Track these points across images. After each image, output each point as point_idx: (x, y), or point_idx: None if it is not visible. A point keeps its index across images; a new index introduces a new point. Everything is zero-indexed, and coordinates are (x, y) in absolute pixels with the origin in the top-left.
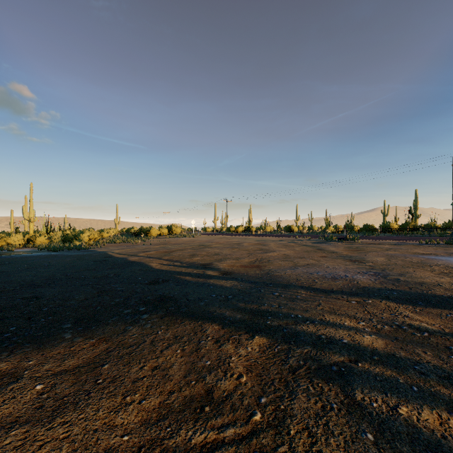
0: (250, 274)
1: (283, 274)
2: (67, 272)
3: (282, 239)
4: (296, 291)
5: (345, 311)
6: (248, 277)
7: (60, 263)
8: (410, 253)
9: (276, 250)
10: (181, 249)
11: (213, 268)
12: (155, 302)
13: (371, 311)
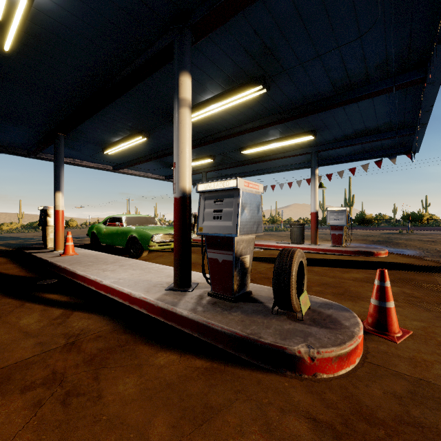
0: None
1: None
2: None
3: None
4: None
5: None
6: None
7: None
8: None
9: None
10: None
11: None
12: (10, 240)
13: None
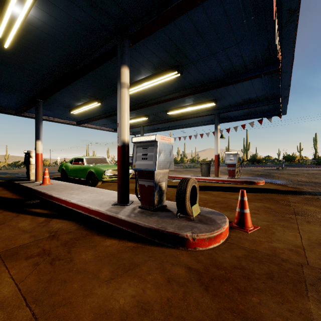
0: None
1: None
2: None
3: None
4: None
5: None
6: None
7: None
8: None
9: None
10: None
11: None
12: (1, 174)
13: None
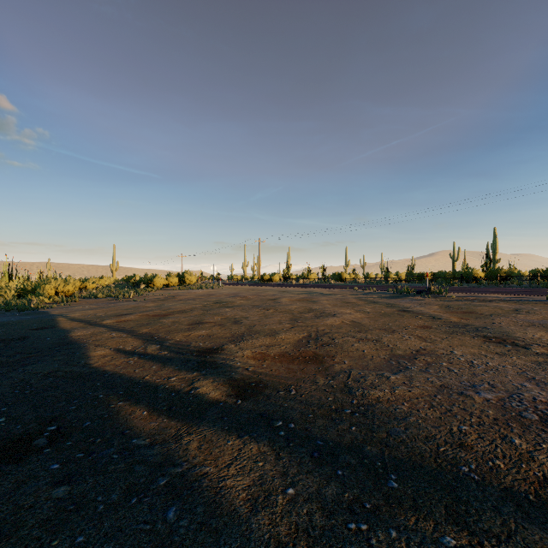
0: (307, 396)
1: (392, 399)
2: None
3: (336, 292)
4: None
5: None
6: (302, 414)
7: None
8: None
9: (336, 313)
10: (184, 310)
11: (219, 367)
12: None
13: None
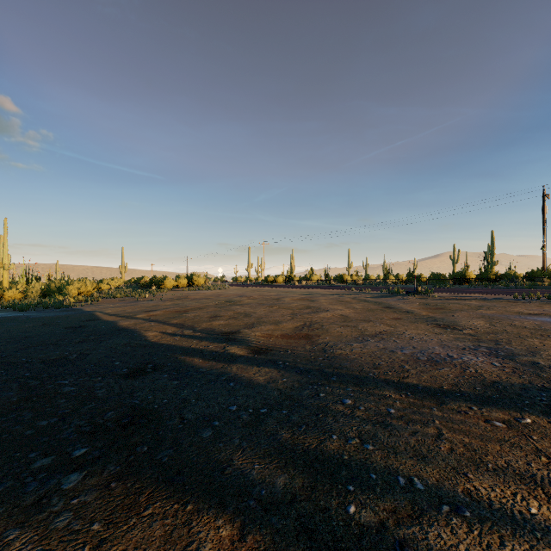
0: (298, 353)
1: (349, 353)
2: (6, 351)
3: (334, 292)
4: (382, 393)
5: (502, 457)
6: (293, 360)
7: (9, 332)
8: (512, 313)
9: (329, 309)
10: (200, 307)
11: (240, 341)
12: (115, 429)
13: (550, 452)
